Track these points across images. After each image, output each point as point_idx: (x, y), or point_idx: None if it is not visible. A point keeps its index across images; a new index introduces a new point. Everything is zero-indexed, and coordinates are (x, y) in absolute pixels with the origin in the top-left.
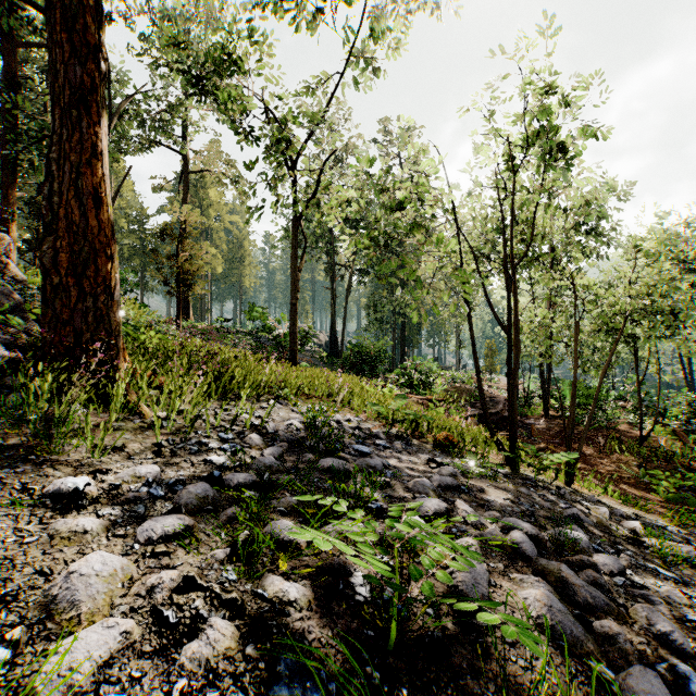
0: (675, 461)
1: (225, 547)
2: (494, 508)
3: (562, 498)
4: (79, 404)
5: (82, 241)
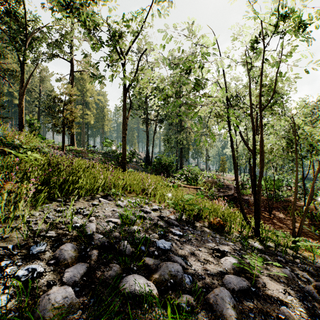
0: None
1: None
2: (289, 319)
3: (309, 274)
4: None
5: None
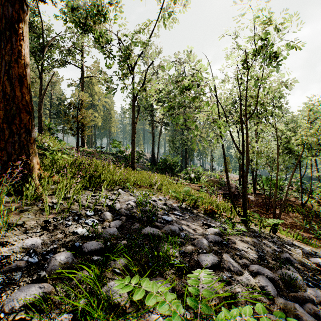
0: (320, 217)
1: (70, 311)
2: (243, 256)
3: (275, 244)
4: (8, 194)
5: (12, 104)
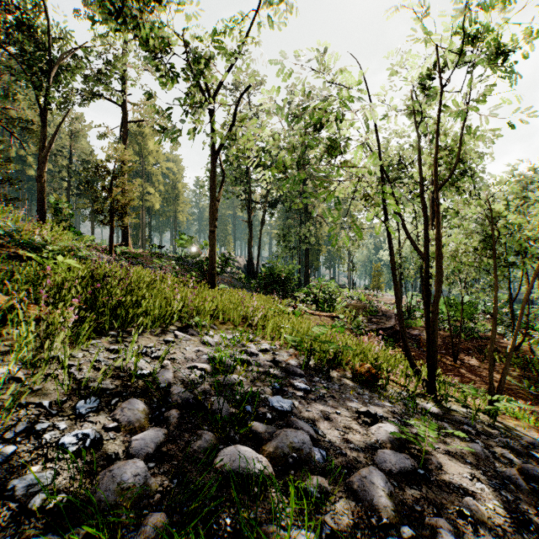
0: None
1: None
2: (476, 515)
3: (514, 452)
4: None
5: None
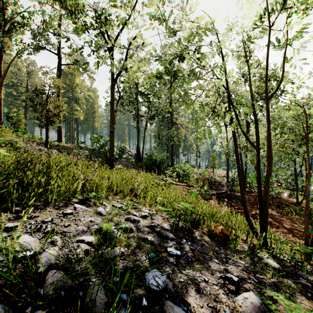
0: None
1: None
2: None
3: None
4: None
5: None
